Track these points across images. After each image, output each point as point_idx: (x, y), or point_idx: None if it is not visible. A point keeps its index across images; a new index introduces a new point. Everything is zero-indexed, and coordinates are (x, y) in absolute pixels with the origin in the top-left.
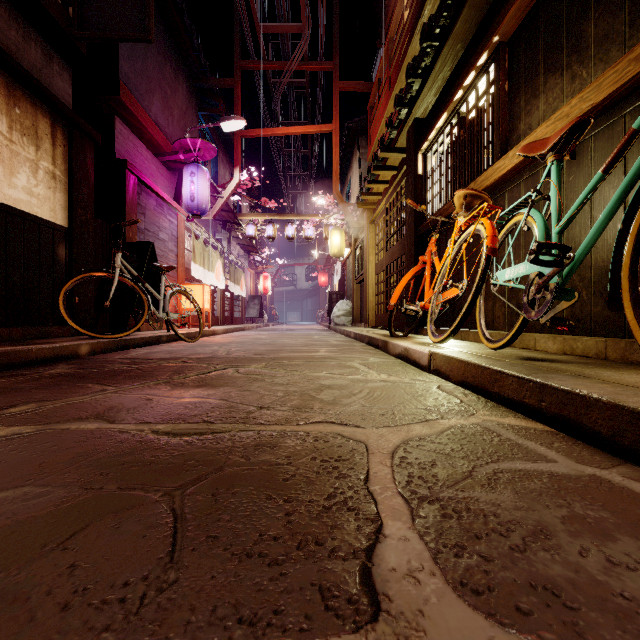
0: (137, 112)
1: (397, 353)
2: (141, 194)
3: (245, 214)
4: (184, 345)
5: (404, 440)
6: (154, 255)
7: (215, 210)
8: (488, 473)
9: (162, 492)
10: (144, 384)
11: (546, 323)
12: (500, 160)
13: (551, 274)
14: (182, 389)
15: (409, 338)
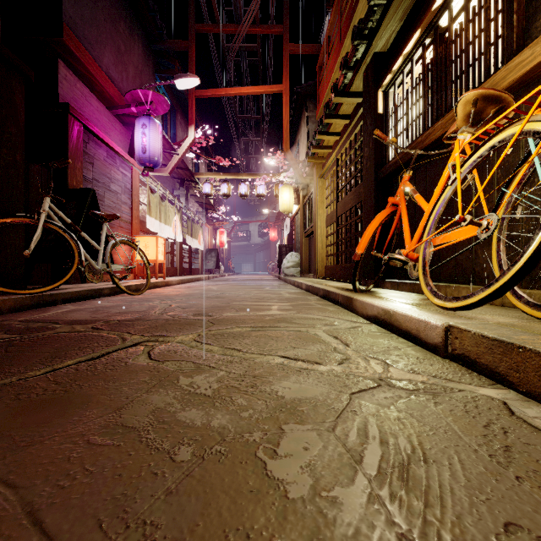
0: (84, 59)
1: (370, 315)
2: (88, 143)
3: (202, 173)
4: (125, 299)
5: None
6: (95, 203)
7: (171, 166)
8: None
9: None
10: None
11: None
12: (523, 51)
13: None
14: None
15: (376, 293)
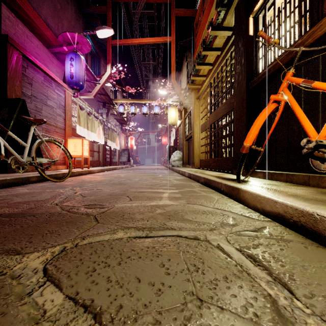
0: (24, 6)
1: (269, 211)
2: (27, 68)
3: (118, 99)
4: (45, 185)
5: None
6: (25, 110)
7: (95, 92)
8: None
9: None
10: None
11: None
12: None
13: None
14: None
15: (259, 184)
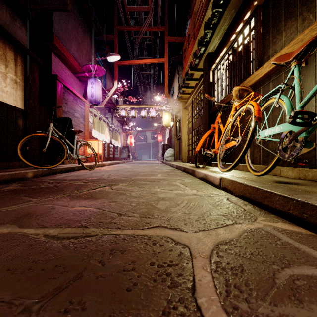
0: (63, 50)
1: (200, 177)
2: (65, 93)
3: (120, 105)
4: (86, 172)
5: (215, 244)
6: (71, 124)
7: (104, 102)
8: (288, 281)
9: (23, 306)
10: (55, 197)
11: (286, 161)
12: (258, 70)
13: (301, 131)
14: (76, 200)
15: (206, 168)
